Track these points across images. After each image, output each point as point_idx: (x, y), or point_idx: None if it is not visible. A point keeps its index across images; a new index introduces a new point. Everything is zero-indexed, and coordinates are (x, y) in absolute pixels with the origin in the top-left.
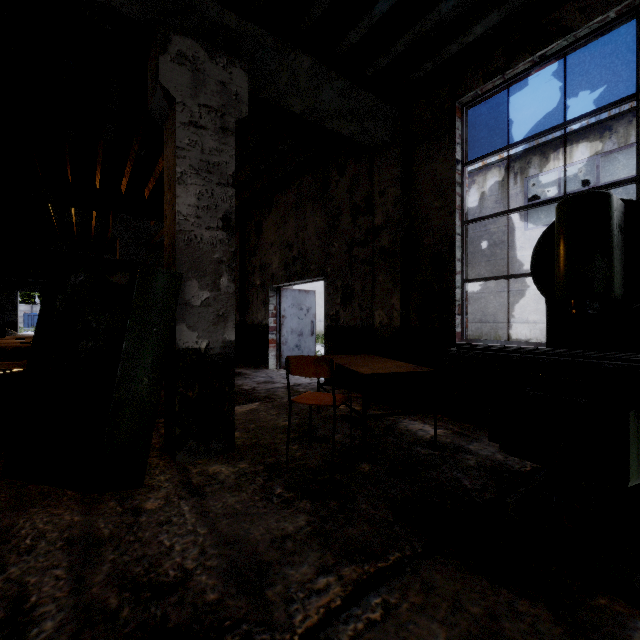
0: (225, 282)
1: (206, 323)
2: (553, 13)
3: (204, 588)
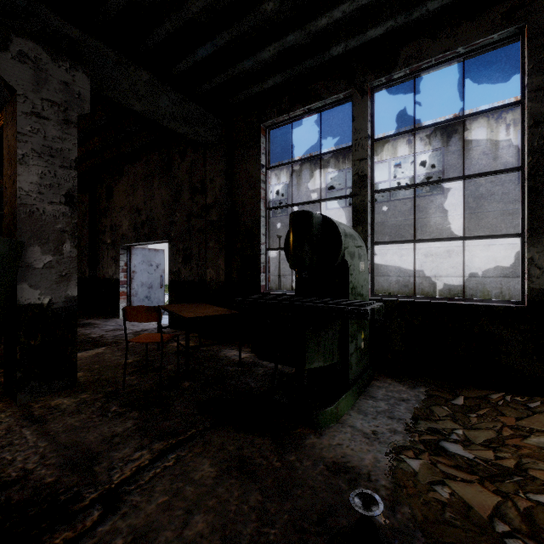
0: (68, 248)
1: (49, 282)
2: (314, 84)
3: (43, 476)
